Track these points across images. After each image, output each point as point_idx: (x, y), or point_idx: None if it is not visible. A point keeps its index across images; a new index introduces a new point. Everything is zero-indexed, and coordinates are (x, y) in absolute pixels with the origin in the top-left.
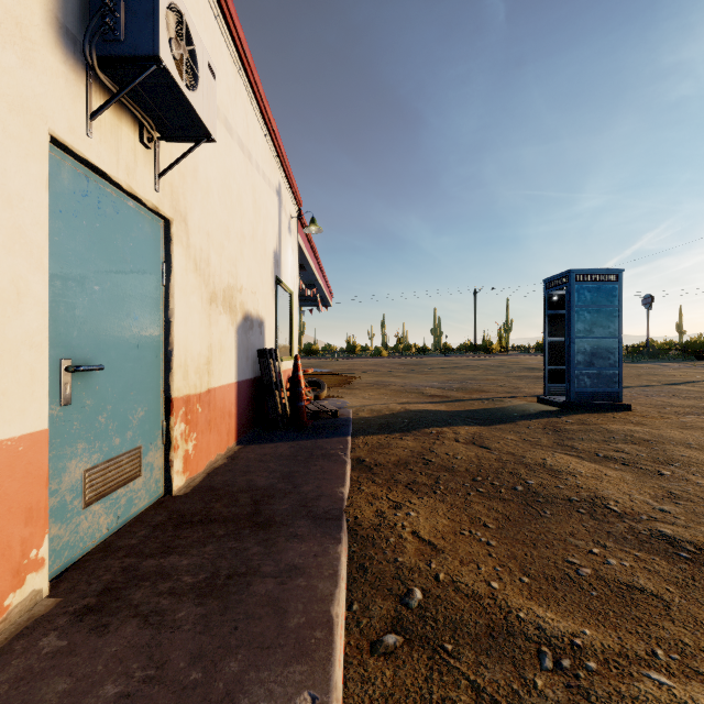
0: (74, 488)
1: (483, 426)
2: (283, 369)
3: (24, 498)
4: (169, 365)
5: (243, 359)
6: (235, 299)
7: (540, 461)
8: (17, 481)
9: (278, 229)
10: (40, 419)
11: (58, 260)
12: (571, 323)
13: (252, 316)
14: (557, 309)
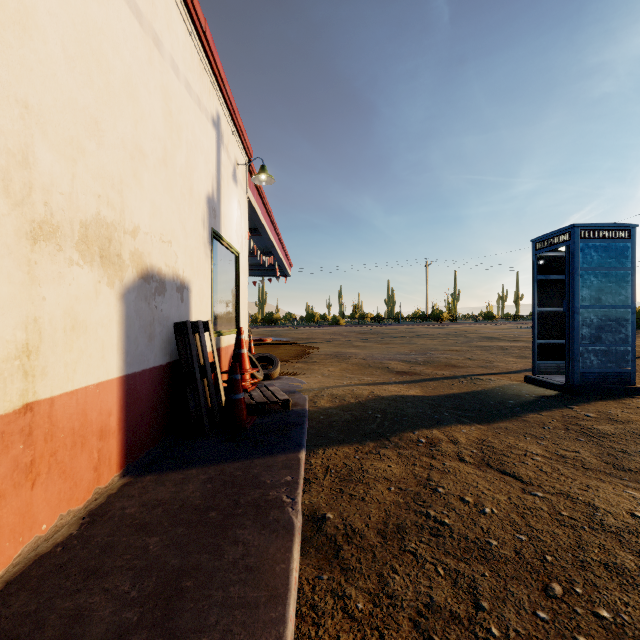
0: None
1: (481, 423)
2: (224, 344)
3: None
4: None
5: (141, 338)
6: (120, 245)
7: (633, 522)
8: None
9: (216, 170)
10: None
11: None
12: (575, 290)
13: (162, 275)
14: (547, 274)
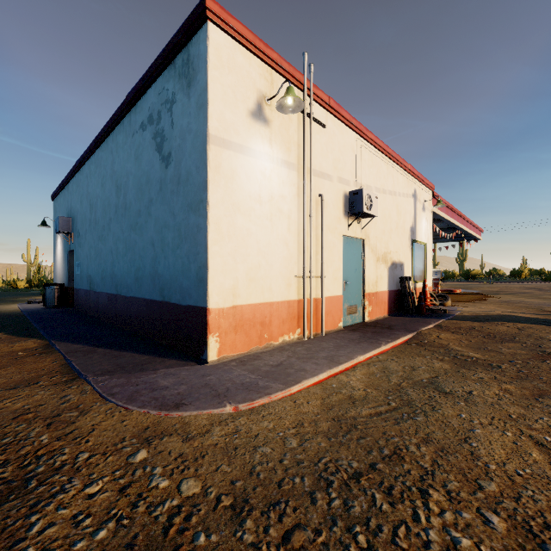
0: (345, 309)
1: (548, 326)
2: (417, 287)
3: (340, 307)
4: (364, 283)
5: (391, 281)
6: (387, 257)
7: (542, 336)
8: (339, 303)
9: (414, 214)
10: (342, 292)
11: (343, 259)
12: None
13: (396, 262)
14: None
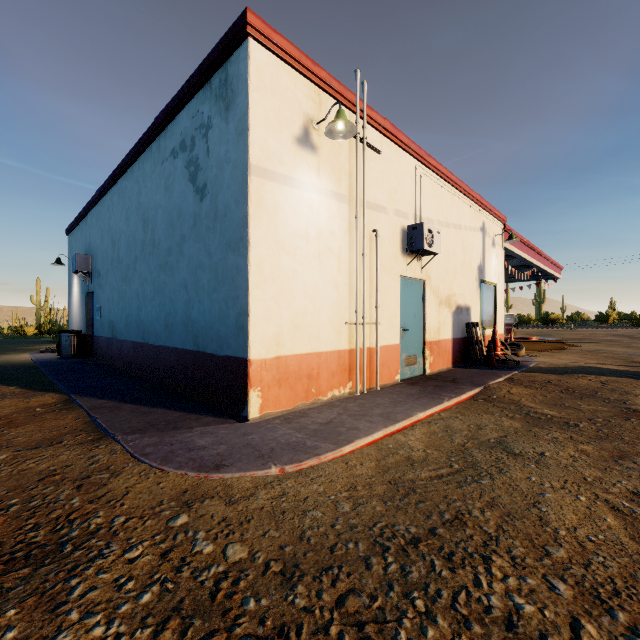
0: (403, 360)
1: (636, 379)
2: (486, 334)
3: (397, 357)
4: (424, 330)
5: (456, 328)
6: (451, 300)
7: (628, 390)
8: (396, 353)
9: (482, 250)
10: (399, 341)
11: (400, 303)
12: None
13: (461, 306)
14: None
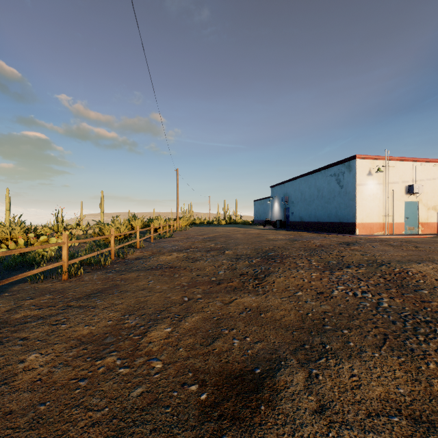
0: (406, 228)
1: None
2: None
3: (403, 226)
4: (418, 218)
5: None
6: (437, 207)
7: None
8: (402, 225)
9: None
10: (404, 221)
11: (405, 210)
12: None
13: None
14: None
